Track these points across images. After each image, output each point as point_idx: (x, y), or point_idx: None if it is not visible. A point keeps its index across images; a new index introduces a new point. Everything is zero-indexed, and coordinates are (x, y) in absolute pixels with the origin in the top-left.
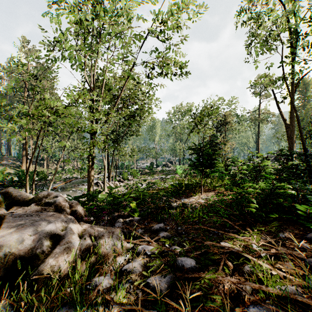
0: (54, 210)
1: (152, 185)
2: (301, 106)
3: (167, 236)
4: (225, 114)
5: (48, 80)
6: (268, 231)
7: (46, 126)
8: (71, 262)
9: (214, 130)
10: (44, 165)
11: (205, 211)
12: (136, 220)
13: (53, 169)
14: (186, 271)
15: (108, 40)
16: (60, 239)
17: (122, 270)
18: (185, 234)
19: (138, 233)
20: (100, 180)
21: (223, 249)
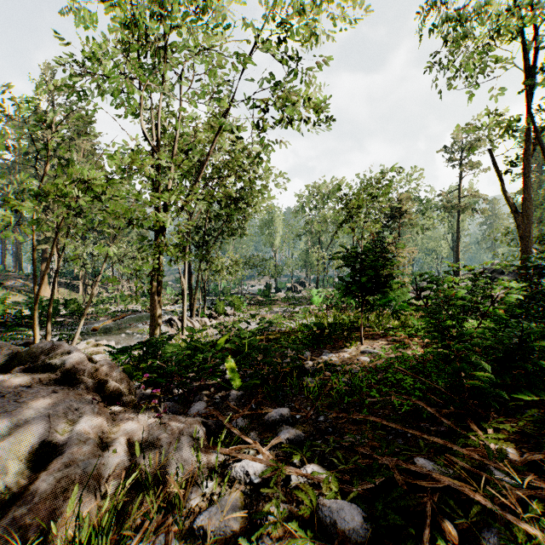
0: (60, 382)
1: (268, 326)
2: (534, 183)
3: (296, 438)
4: (398, 198)
5: (87, 140)
6: (516, 432)
7: (70, 216)
8: (75, 510)
9: (378, 227)
10: (78, 288)
11: (374, 382)
12: (234, 397)
13: (95, 295)
14: (342, 538)
15: (186, 56)
16: (54, 456)
17: (193, 527)
18: (333, 433)
19: (236, 430)
20: (176, 315)
21: (425, 482)
